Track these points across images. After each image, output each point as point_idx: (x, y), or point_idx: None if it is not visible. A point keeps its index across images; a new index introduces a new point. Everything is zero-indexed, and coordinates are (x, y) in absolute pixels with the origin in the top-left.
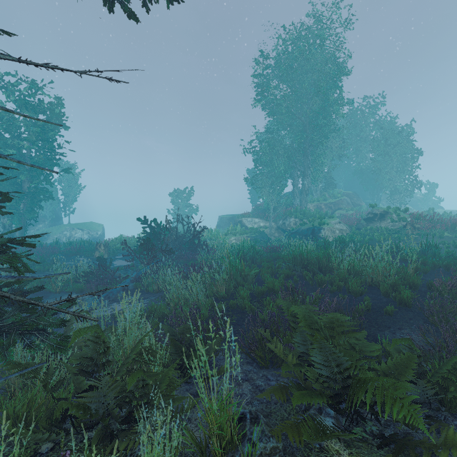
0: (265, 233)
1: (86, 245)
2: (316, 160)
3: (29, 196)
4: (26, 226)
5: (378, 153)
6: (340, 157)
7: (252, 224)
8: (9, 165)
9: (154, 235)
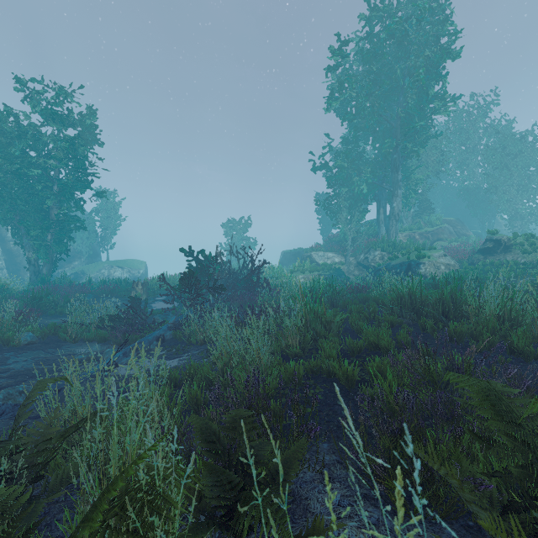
0: (341, 270)
1: (122, 284)
2: (409, 176)
3: (57, 225)
4: (54, 260)
5: (490, 168)
6: (439, 173)
7: (324, 260)
8: (34, 188)
9: (201, 270)
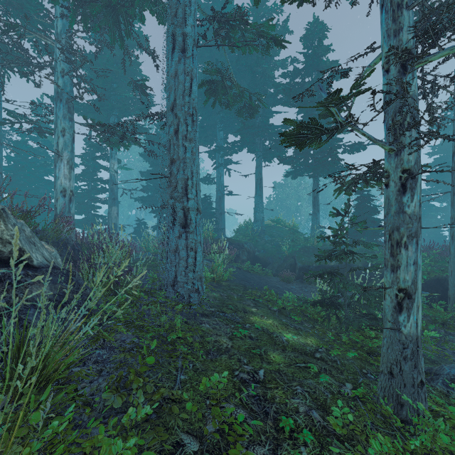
0: None
1: None
2: None
3: None
4: None
5: None
6: None
7: None
8: None
9: None
